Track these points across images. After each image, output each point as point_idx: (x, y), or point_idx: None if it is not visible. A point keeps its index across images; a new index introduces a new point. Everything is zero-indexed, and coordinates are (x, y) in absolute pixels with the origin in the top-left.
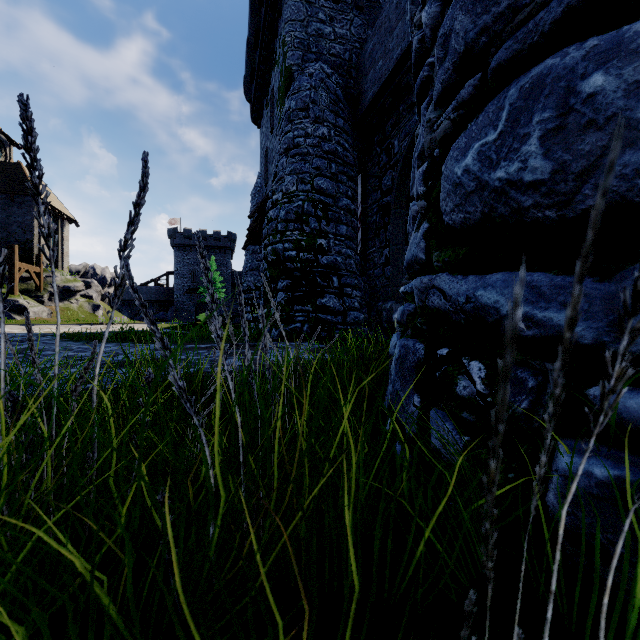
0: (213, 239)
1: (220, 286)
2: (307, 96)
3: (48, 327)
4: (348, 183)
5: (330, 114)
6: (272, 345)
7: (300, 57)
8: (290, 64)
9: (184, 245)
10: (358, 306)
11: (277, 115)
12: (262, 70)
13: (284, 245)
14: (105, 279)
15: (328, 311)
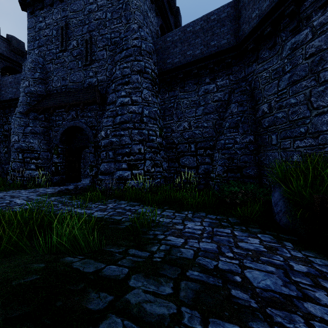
0: None
1: None
2: None
3: None
4: None
5: None
6: None
7: None
8: None
9: None
10: None
11: None
12: None
13: None
14: None
15: None
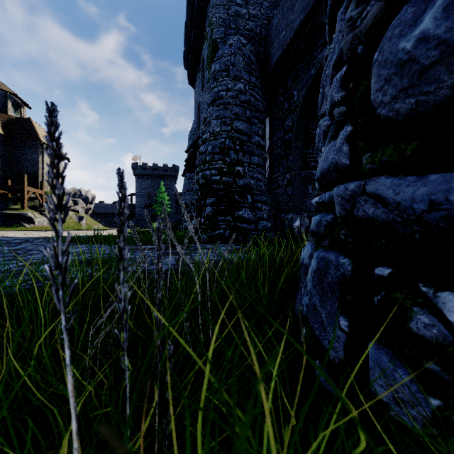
0: (163, 170)
1: (167, 203)
2: (228, 60)
3: (43, 232)
4: (259, 125)
5: (245, 73)
6: (185, 256)
7: (223, 32)
8: (215, 38)
9: (142, 174)
10: (266, 217)
11: (206, 77)
12: (196, 45)
13: (211, 171)
14: (88, 198)
15: (244, 221)
